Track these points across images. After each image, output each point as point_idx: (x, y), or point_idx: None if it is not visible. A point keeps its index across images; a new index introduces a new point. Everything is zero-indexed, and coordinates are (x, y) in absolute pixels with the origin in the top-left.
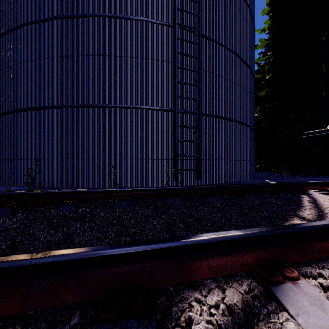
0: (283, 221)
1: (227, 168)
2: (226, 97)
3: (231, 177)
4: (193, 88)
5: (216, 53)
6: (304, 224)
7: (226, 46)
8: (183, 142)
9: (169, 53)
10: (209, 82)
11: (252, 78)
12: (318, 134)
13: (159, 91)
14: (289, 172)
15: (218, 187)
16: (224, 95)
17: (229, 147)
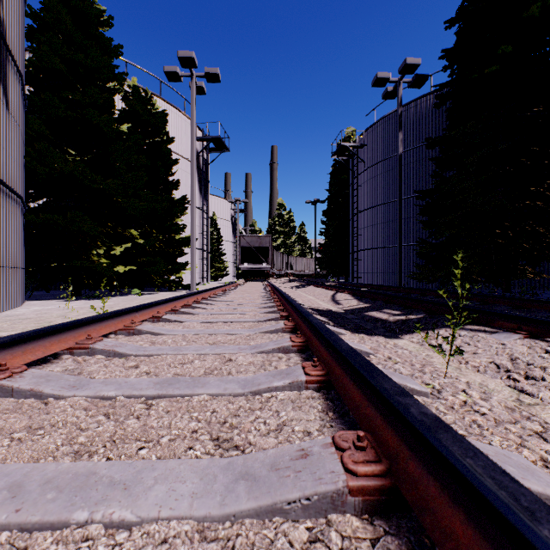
0: None
1: None
2: None
3: None
4: None
5: None
6: None
7: None
8: None
9: None
10: None
11: None
12: None
13: None
14: None
15: None
16: None
17: None
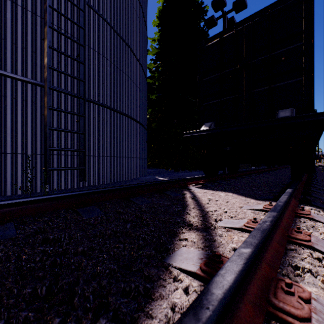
0: (172, 238)
1: (120, 166)
2: (119, 88)
3: (124, 175)
4: (77, 64)
5: (107, 35)
6: (216, 293)
7: (119, 32)
8: (61, 132)
9: (38, 3)
10: (99, 65)
11: (145, 79)
12: (195, 134)
13: (17, 50)
14: (173, 168)
15: (99, 192)
16: (116, 85)
17: (122, 143)
